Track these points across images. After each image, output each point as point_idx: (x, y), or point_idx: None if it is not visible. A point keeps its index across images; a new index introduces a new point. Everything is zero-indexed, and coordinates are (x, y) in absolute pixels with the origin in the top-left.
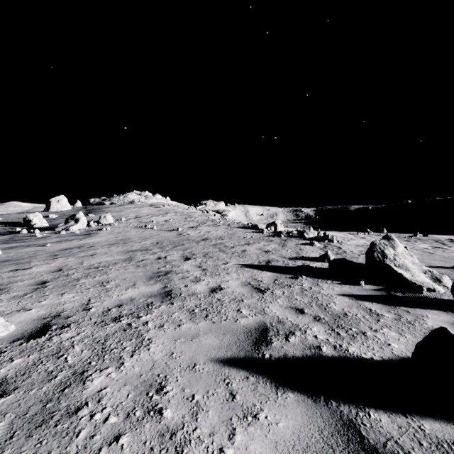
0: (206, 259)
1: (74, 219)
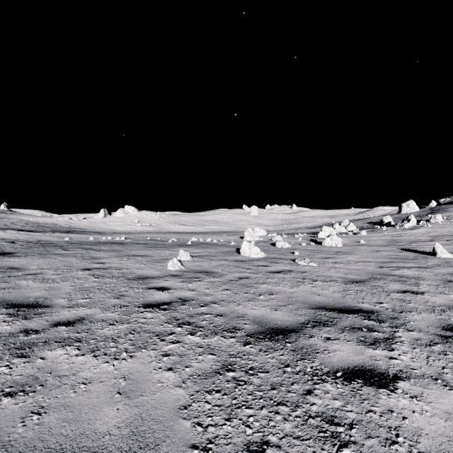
0: None
1: (406, 220)
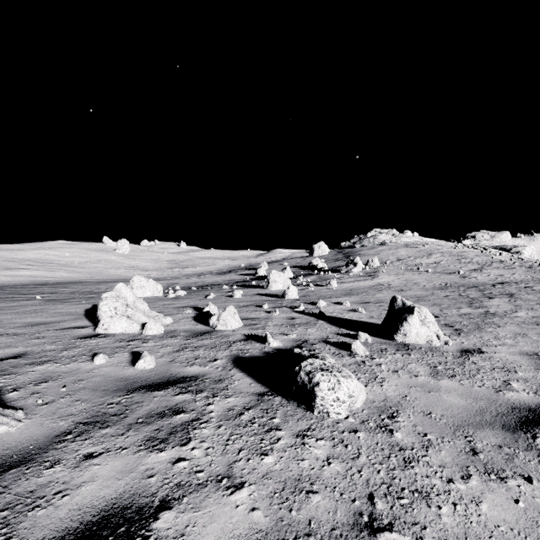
0: (513, 299)
1: (352, 263)
